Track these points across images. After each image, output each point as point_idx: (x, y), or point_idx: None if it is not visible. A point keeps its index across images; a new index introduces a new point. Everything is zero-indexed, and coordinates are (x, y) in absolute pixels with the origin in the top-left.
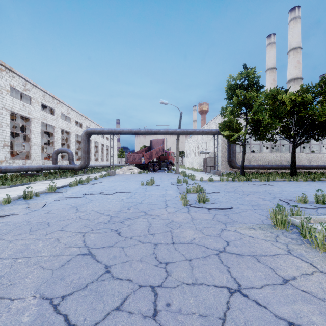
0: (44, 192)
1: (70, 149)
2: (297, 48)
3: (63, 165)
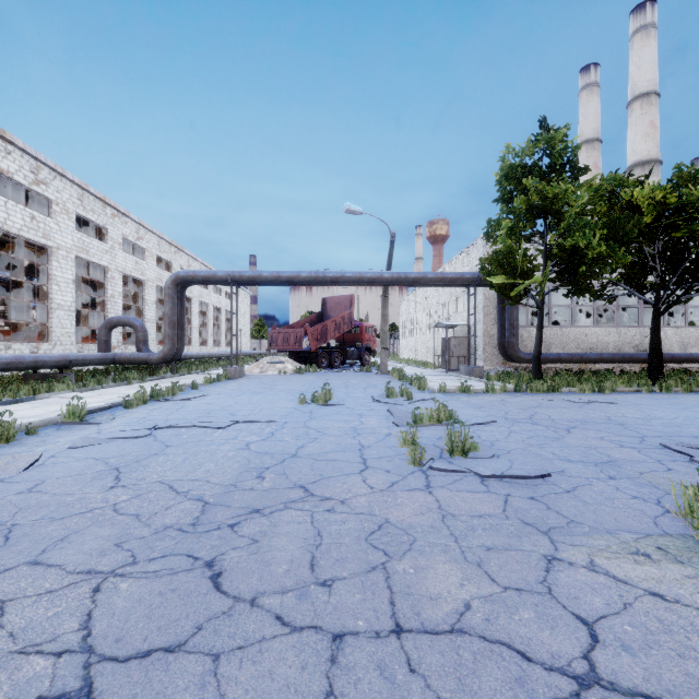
0: (53, 423)
1: (142, 319)
2: (649, 93)
3: (122, 355)
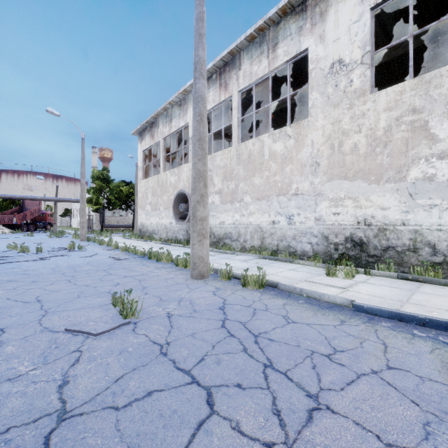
0: None
1: None
2: None
3: None
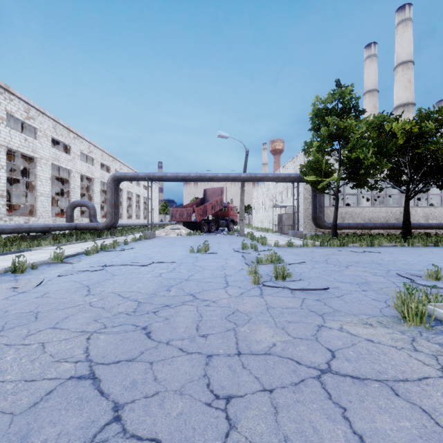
0: (46, 263)
1: (92, 202)
2: (407, 61)
3: (81, 224)
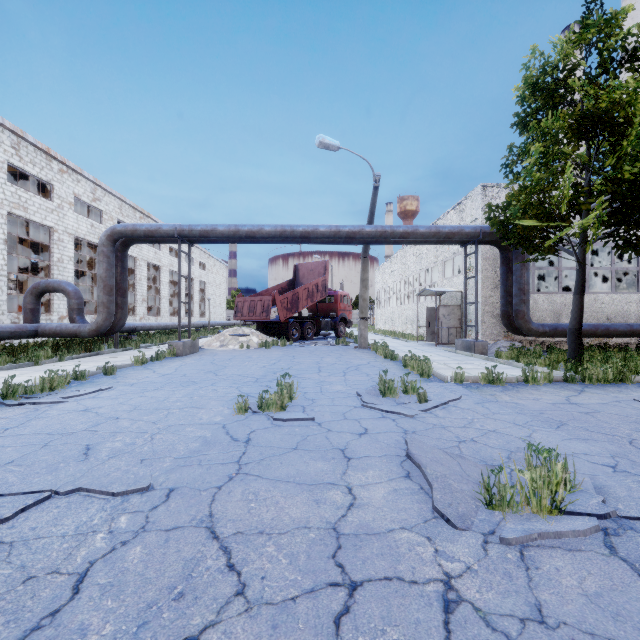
0: None
1: None
2: None
3: (47, 327)
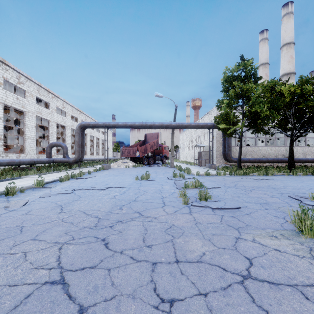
0: (30, 188)
1: (65, 143)
2: (290, 43)
3: (57, 159)
